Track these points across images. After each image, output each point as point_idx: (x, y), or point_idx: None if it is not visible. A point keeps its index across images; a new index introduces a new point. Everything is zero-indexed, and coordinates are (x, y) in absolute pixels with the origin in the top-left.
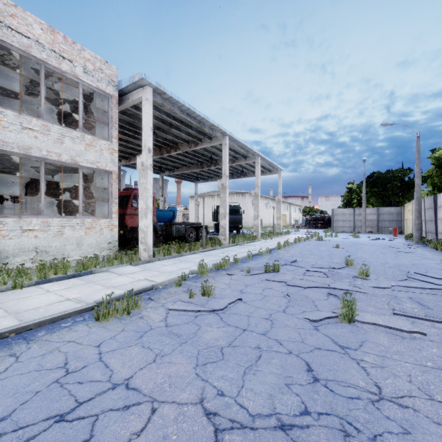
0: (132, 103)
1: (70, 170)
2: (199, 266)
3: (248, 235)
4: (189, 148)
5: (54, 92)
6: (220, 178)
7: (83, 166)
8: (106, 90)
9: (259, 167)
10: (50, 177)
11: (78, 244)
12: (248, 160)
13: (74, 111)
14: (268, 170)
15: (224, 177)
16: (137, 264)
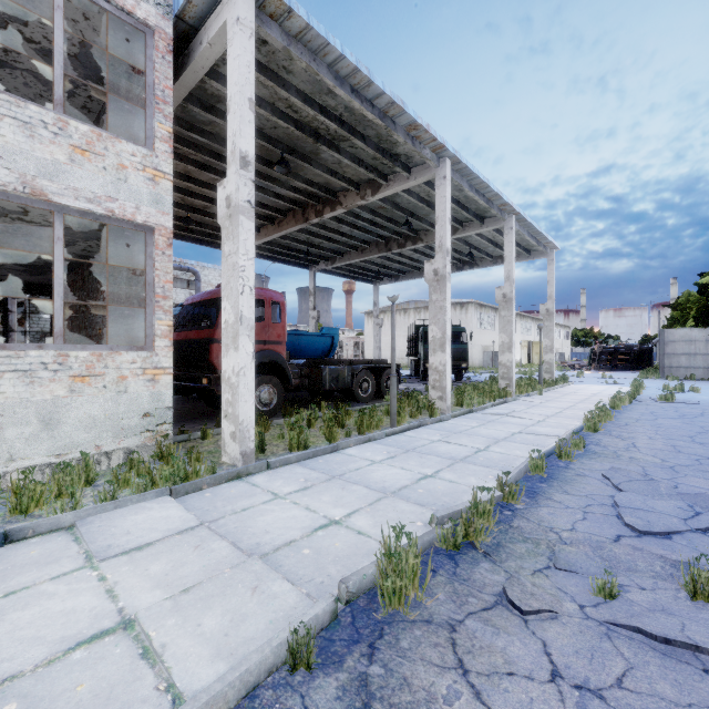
0: (211, 57)
1: (84, 238)
2: (384, 550)
3: (485, 386)
4: (361, 198)
5: (37, 47)
6: (422, 273)
7: (68, 208)
8: (135, 9)
9: (513, 238)
10: (71, 265)
11: (46, 422)
12: (488, 225)
13: (101, 110)
14: (526, 249)
15: (441, 253)
16: (196, 489)
